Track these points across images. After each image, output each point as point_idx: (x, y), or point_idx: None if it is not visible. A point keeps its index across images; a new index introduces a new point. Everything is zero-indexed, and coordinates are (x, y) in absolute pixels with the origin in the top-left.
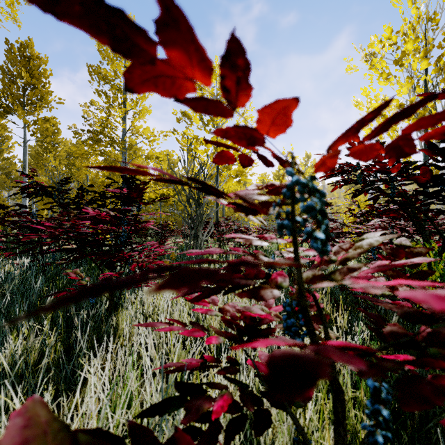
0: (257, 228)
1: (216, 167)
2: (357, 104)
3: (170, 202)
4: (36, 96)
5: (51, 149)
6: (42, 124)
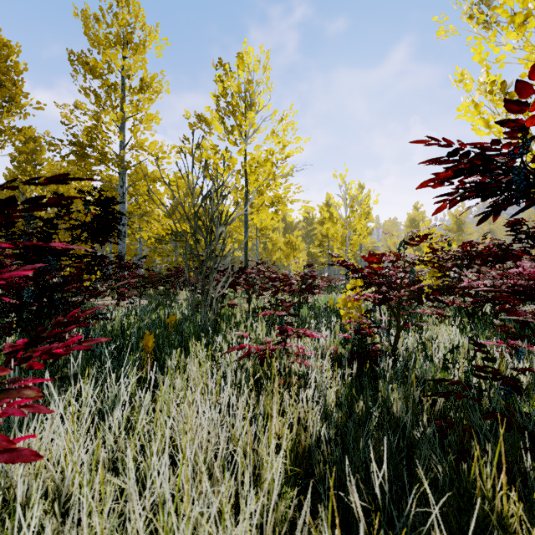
0: (301, 276)
1: (245, 192)
2: (461, 78)
3: (188, 242)
4: (3, 98)
5: (31, 172)
6: (11, 134)
